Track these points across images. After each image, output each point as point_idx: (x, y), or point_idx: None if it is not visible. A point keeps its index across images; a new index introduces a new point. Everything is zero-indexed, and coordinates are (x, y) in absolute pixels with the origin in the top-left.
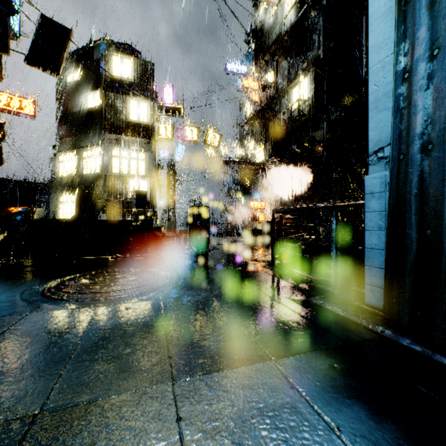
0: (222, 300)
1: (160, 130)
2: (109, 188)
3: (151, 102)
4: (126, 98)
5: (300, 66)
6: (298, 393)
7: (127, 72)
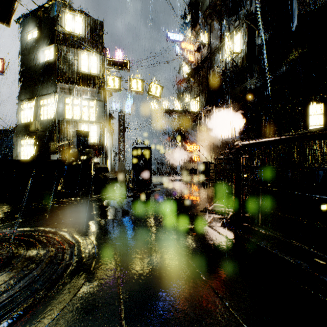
0: None
1: (109, 81)
2: (62, 132)
3: (100, 56)
4: (77, 51)
5: (231, 25)
6: None
7: (78, 28)
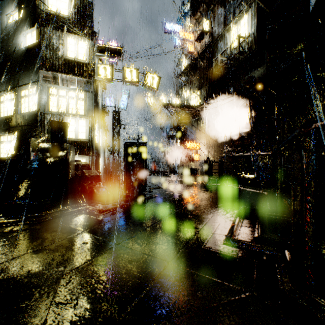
0: None
1: (99, 70)
2: (45, 126)
3: (90, 41)
4: (63, 35)
5: (237, 8)
6: None
7: (64, 8)
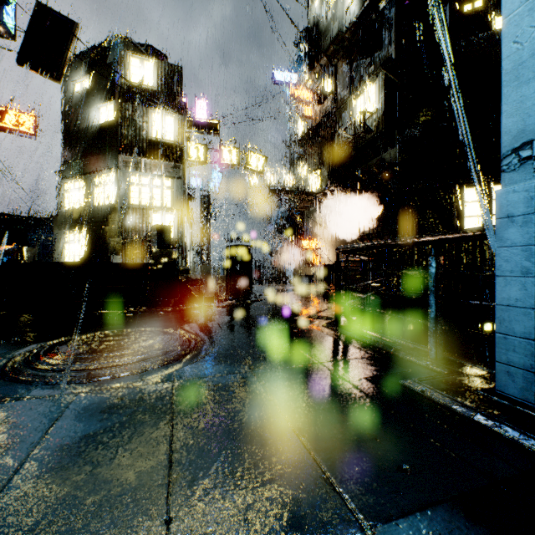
0: (268, 384)
1: (190, 151)
2: (126, 223)
3: (179, 116)
4: (147, 111)
5: (365, 71)
6: None
7: (148, 77)
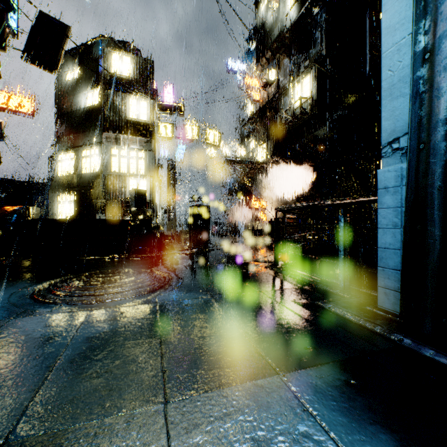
0: (223, 304)
1: (160, 129)
2: (108, 187)
3: (151, 100)
4: (125, 96)
5: (302, 64)
6: (312, 417)
7: (126, 69)
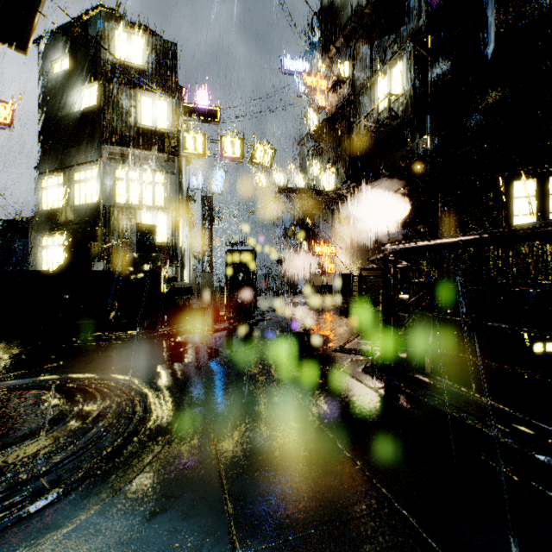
0: None
1: (187, 142)
2: (110, 225)
3: (173, 101)
4: (135, 93)
5: (388, 49)
6: None
7: (136, 55)
